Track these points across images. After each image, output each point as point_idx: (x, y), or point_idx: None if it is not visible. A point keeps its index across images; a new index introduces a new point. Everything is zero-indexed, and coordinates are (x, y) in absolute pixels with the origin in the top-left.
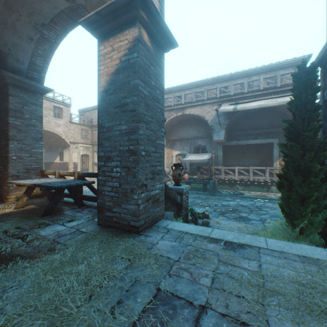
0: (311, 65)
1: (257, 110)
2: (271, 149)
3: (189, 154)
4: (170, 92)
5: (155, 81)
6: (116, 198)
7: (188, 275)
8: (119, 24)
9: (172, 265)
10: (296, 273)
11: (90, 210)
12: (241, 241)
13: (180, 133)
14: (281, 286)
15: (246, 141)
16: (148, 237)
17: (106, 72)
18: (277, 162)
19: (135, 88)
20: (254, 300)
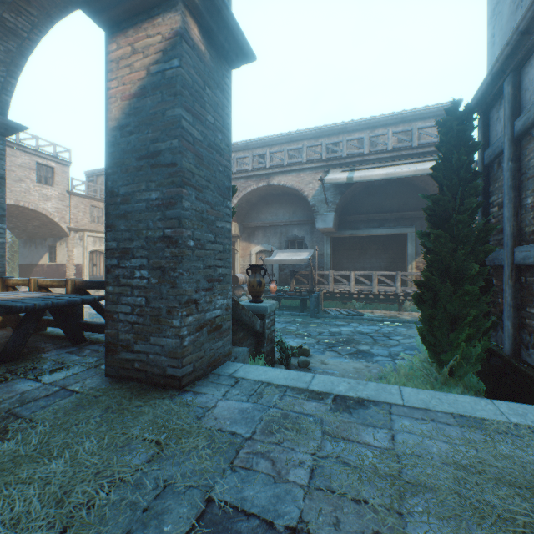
0: (466, 108)
1: (384, 182)
2: (403, 244)
3: (278, 250)
4: (248, 147)
5: (214, 116)
6: (140, 326)
7: (267, 465)
8: (146, 5)
9: (240, 449)
10: (452, 446)
11: (95, 350)
12: (361, 394)
13: (264, 216)
14: (429, 474)
15: (367, 231)
16: (199, 396)
17: (121, 92)
18: (413, 264)
19: (176, 124)
20: (385, 507)
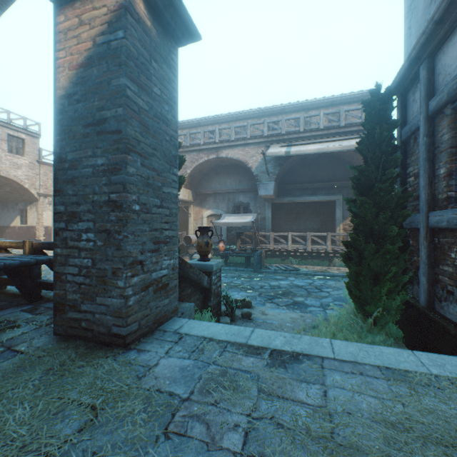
0: (386, 90)
1: (316, 156)
2: (332, 209)
3: (226, 214)
4: (200, 124)
5: (161, 88)
6: (86, 286)
7: (202, 430)
8: None
9: (176, 411)
10: (380, 401)
11: (49, 307)
12: (295, 348)
13: (214, 184)
14: (360, 433)
15: (302, 198)
16: (142, 354)
17: (69, 62)
18: (341, 226)
19: (120, 93)
20: None
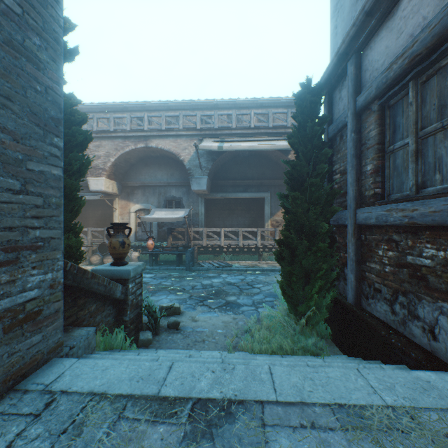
0: (316, 85)
1: (248, 154)
2: (262, 206)
3: (156, 209)
4: (127, 109)
5: (23, 5)
6: None
7: None
8: None
9: None
10: None
11: None
12: (227, 391)
13: (143, 176)
14: None
15: (235, 194)
16: None
17: None
18: (269, 222)
19: None
20: None
